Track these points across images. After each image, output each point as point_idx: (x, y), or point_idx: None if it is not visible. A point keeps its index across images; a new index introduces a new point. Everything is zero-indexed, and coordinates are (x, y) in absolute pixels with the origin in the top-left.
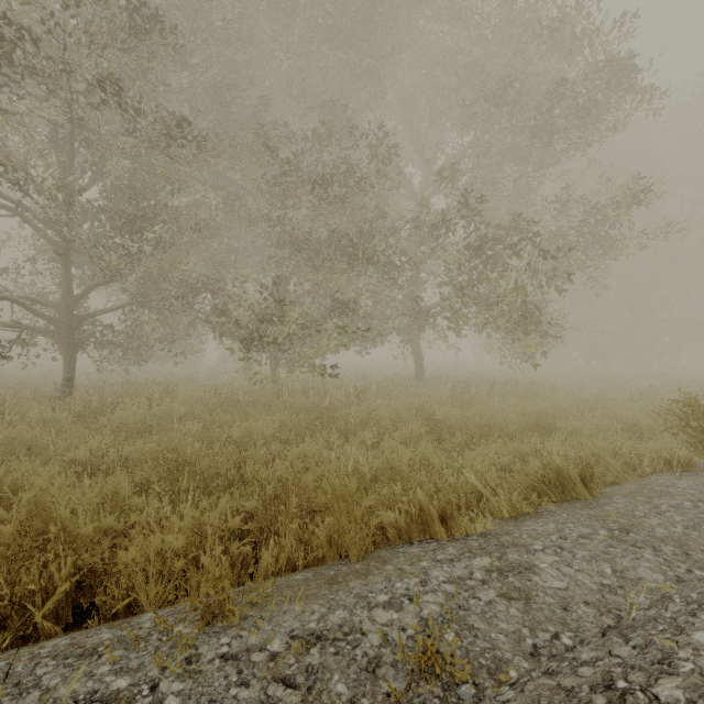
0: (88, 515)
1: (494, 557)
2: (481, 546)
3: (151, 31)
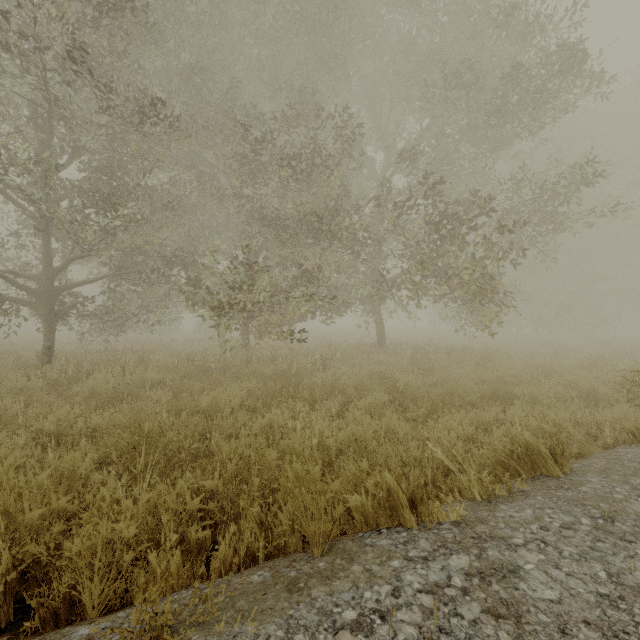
0: (37, 498)
1: (472, 555)
2: (456, 539)
3: (122, 11)
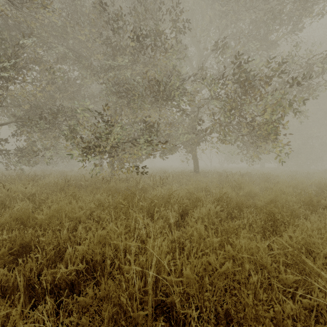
0: None
1: None
2: None
3: None
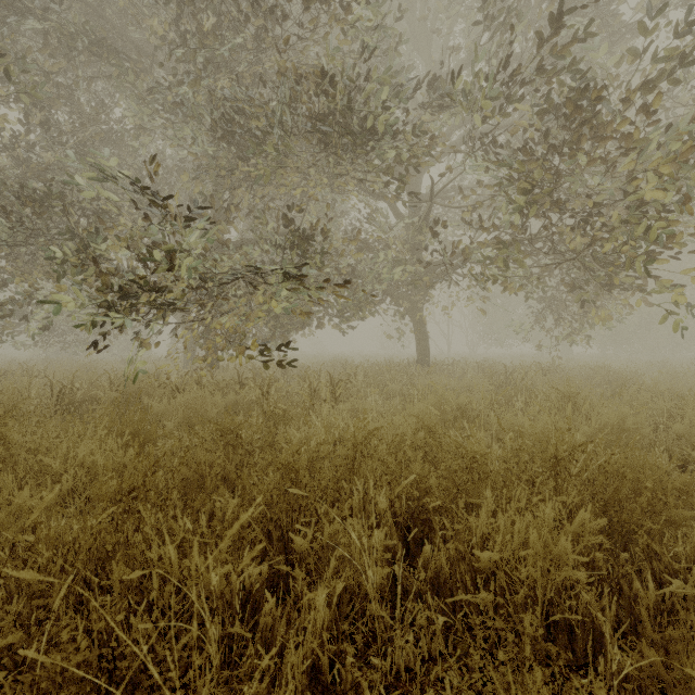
0: None
1: None
2: None
3: None
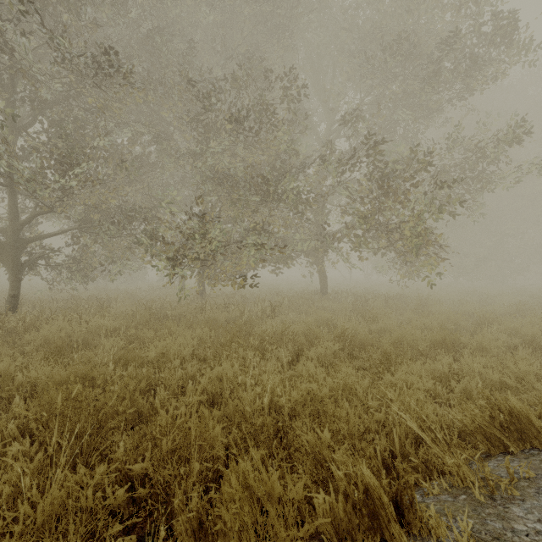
0: None
1: None
2: None
3: None
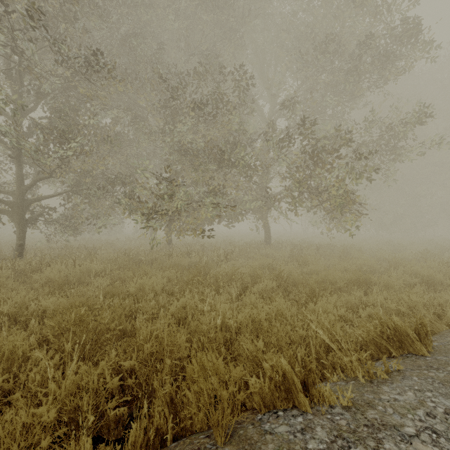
0: None
1: (370, 449)
2: (350, 427)
3: None
